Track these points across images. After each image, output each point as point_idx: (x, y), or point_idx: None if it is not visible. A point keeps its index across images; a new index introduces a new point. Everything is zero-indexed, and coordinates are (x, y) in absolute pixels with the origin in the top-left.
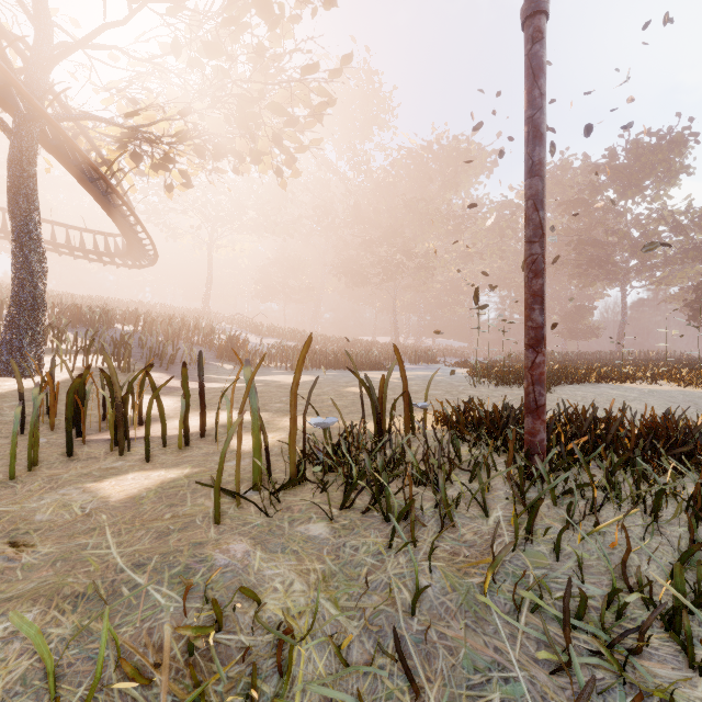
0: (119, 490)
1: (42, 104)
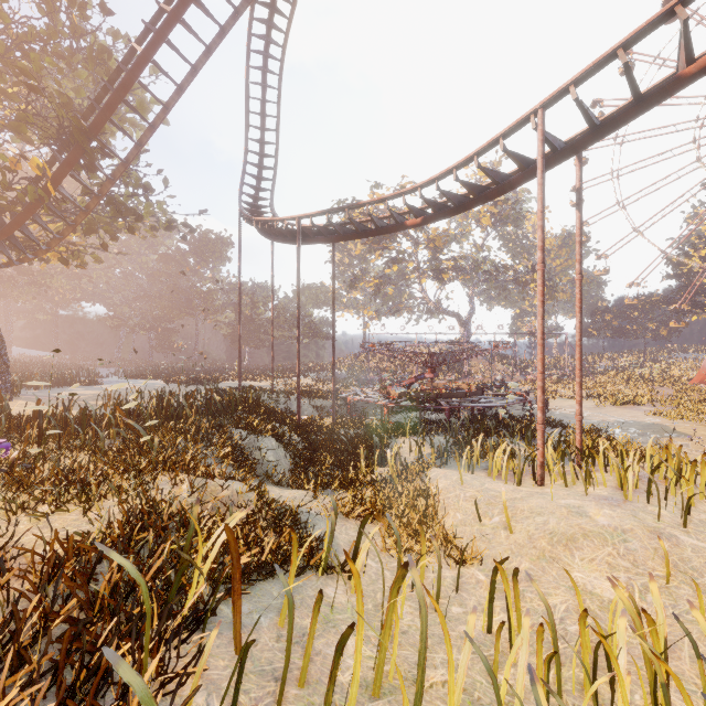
0: None
1: None
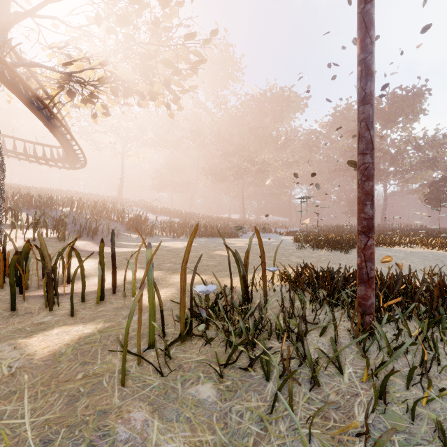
0: (43, 347)
1: (1, 54)
